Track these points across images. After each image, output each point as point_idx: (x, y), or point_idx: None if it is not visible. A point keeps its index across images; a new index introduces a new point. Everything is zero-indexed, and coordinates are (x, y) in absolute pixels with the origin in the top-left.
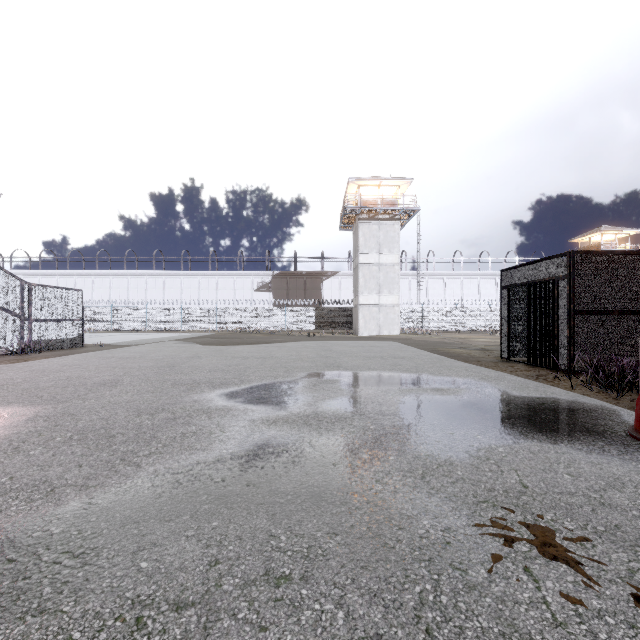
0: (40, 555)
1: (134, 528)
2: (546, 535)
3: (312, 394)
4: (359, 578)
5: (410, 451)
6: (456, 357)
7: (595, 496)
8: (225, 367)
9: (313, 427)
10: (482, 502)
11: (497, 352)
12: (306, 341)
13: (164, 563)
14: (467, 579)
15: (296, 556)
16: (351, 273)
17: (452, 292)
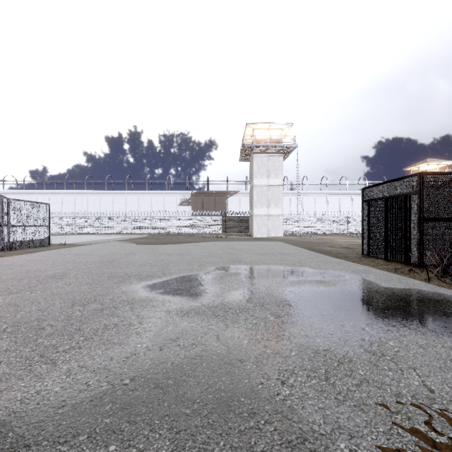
0: None
1: None
2: None
3: (219, 286)
4: None
5: (309, 345)
6: (328, 254)
7: None
8: (152, 262)
9: (220, 318)
10: (395, 413)
11: (358, 250)
12: (215, 241)
13: None
14: None
15: None
16: (248, 192)
17: (320, 206)
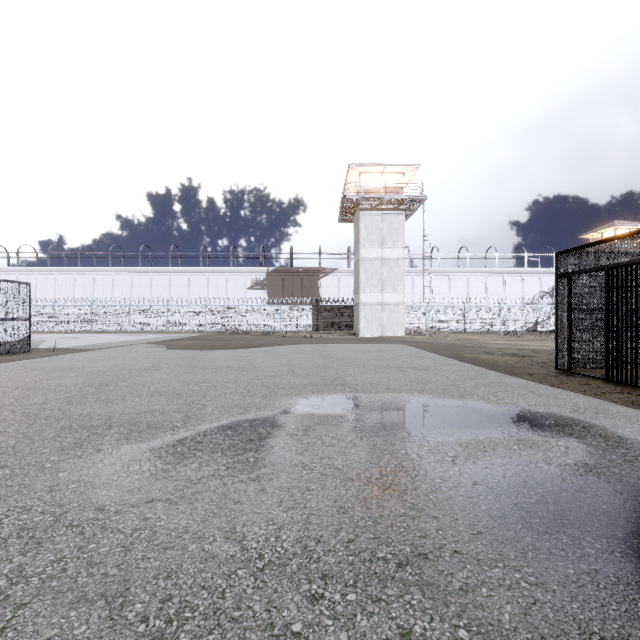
0: None
1: None
2: None
3: (300, 459)
4: None
5: None
6: (494, 367)
7: None
8: (180, 387)
9: None
10: None
11: (539, 359)
12: (301, 344)
13: None
14: None
15: None
16: (351, 270)
17: (458, 290)
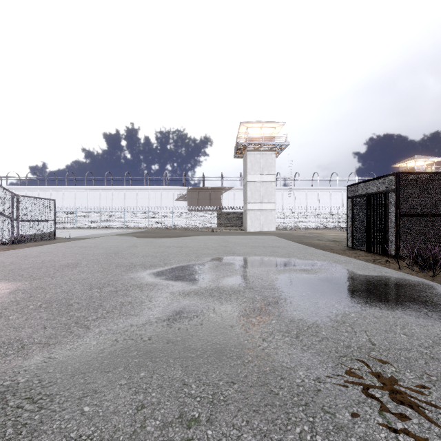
0: (7, 401)
1: (81, 378)
2: (393, 384)
3: (215, 273)
4: (252, 420)
5: (287, 316)
6: (316, 246)
7: (426, 352)
8: (154, 253)
9: (216, 298)
10: (342, 356)
11: (344, 243)
12: (211, 235)
13: (102, 407)
14: (336, 421)
15: (203, 401)
16: (242, 188)
17: (312, 201)
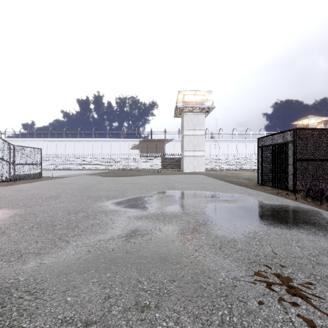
0: (12, 293)
1: (64, 277)
2: (289, 281)
3: (160, 203)
4: (187, 307)
5: (213, 234)
6: (234, 183)
7: (313, 259)
8: (115, 188)
9: (161, 220)
10: (253, 262)
11: (255, 180)
12: (157, 175)
13: (80, 298)
14: (247, 307)
15: (152, 294)
16: (180, 140)
17: (232, 149)
